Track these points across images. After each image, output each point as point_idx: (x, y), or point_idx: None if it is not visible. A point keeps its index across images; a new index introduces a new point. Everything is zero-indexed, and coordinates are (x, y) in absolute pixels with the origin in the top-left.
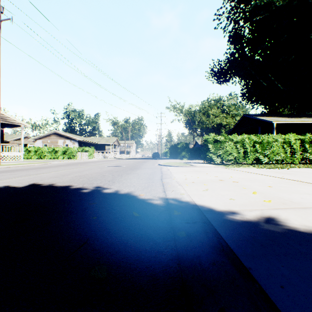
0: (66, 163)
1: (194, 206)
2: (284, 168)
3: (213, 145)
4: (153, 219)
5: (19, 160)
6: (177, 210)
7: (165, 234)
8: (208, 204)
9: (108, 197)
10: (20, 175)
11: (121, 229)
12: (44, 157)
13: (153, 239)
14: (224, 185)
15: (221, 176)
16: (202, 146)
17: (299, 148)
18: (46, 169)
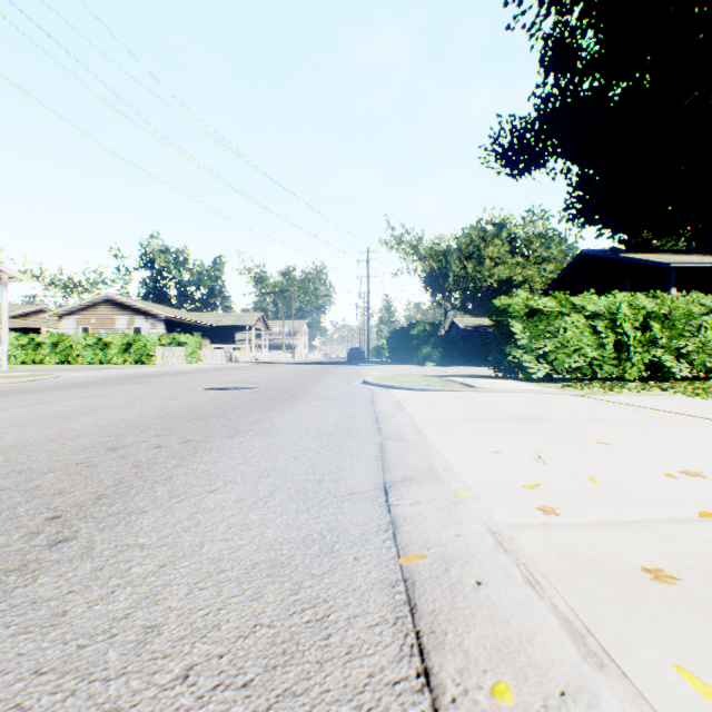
0: (102, 377)
1: None
2: None
3: (527, 323)
4: None
5: None
6: None
7: None
8: None
9: None
10: None
11: None
12: (77, 359)
13: None
14: None
15: None
16: (468, 332)
17: None
18: None
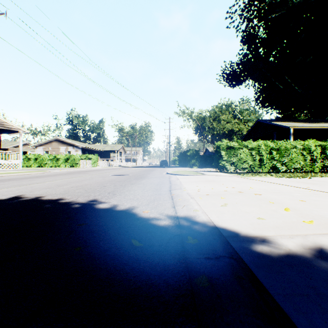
0: (67, 172)
1: (214, 230)
2: (305, 178)
3: (226, 151)
4: (159, 251)
5: (17, 168)
6: (191, 235)
7: (177, 281)
8: (232, 225)
9: (104, 215)
10: (9, 186)
11: (111, 271)
12: (45, 165)
13: (158, 292)
14: (245, 198)
15: (239, 187)
16: (213, 153)
17: (320, 156)
18: (42, 178)
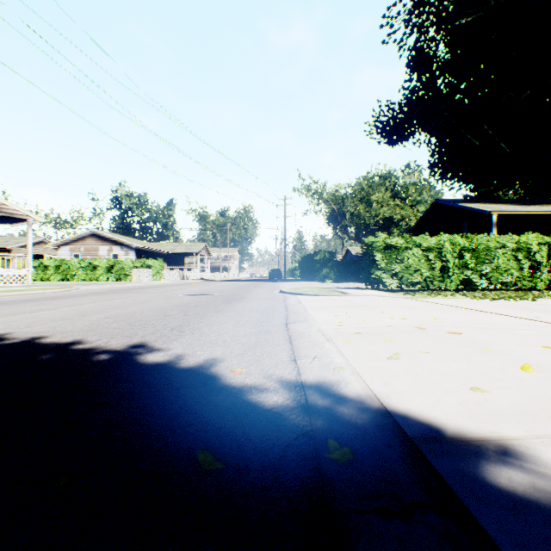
0: (107, 289)
1: (384, 419)
2: (525, 300)
3: (384, 254)
4: (261, 485)
5: (24, 283)
6: (336, 435)
7: None
8: (420, 406)
9: (151, 380)
10: None
11: None
12: (73, 277)
13: None
14: (433, 342)
15: (414, 318)
16: (359, 258)
17: (546, 261)
18: (60, 301)
